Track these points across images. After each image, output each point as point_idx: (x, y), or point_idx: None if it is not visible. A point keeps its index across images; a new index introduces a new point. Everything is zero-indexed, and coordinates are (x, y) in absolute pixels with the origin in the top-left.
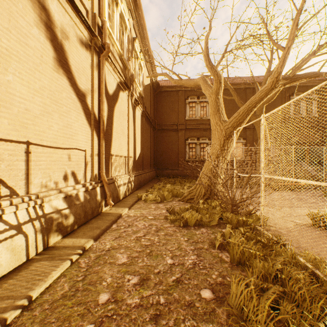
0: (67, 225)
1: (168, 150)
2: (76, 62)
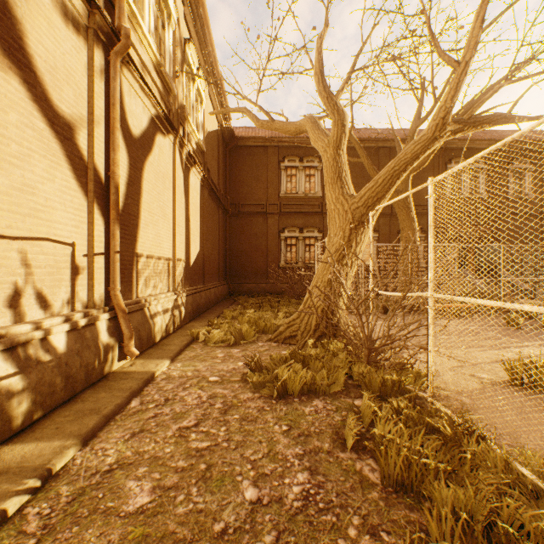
0: (15, 413)
1: (251, 249)
2: (48, 51)
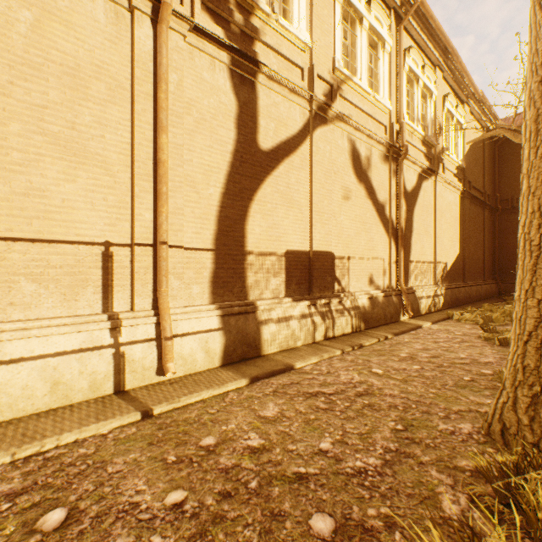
0: (372, 320)
1: None
2: (376, 181)
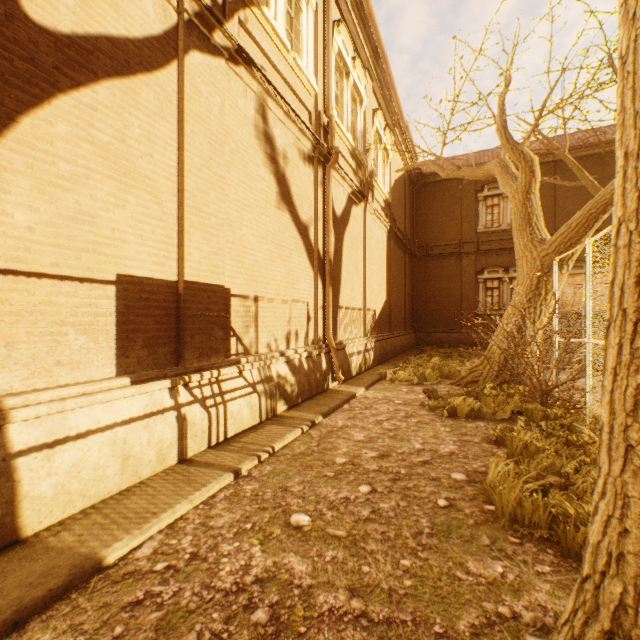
0: (292, 395)
1: (441, 294)
2: (298, 187)
